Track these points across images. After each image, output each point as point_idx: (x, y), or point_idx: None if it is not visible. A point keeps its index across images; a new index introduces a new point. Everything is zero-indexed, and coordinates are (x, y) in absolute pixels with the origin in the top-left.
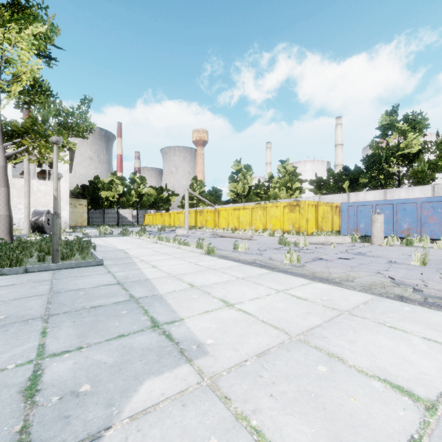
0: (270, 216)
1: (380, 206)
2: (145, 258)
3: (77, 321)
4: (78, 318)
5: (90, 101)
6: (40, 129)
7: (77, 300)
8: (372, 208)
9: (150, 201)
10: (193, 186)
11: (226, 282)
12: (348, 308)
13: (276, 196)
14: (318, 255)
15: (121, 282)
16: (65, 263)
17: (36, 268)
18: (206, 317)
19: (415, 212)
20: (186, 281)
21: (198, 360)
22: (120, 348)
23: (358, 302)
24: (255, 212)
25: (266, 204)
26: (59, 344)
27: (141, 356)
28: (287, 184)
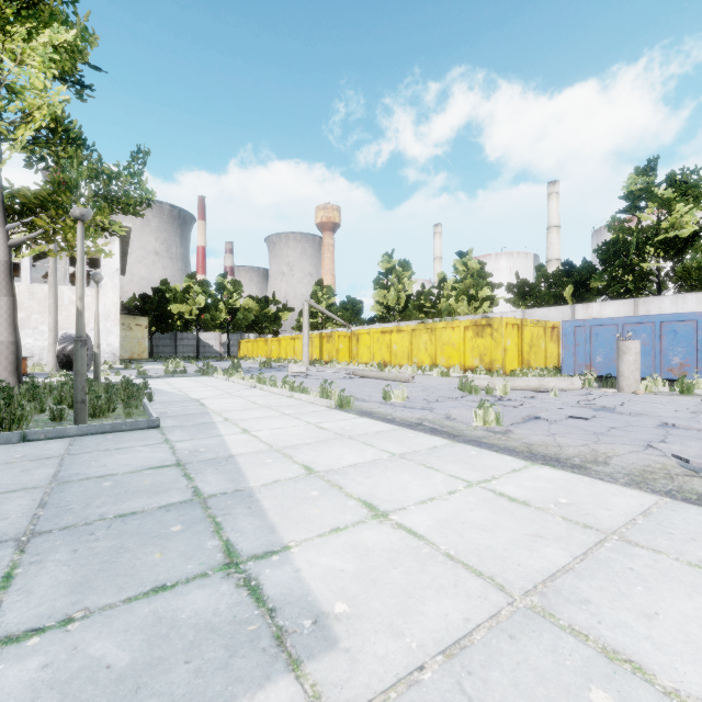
0: (442, 343)
1: (631, 326)
2: (232, 415)
3: (82, 549)
4: (85, 542)
5: (147, 154)
6: (65, 201)
7: (96, 499)
8: (617, 329)
9: (248, 319)
10: (316, 296)
11: (372, 463)
12: (615, 525)
13: (451, 311)
14: (533, 412)
15: (182, 462)
16: (92, 424)
17: (43, 433)
18: (335, 543)
19: (694, 336)
20: (299, 461)
21: (314, 662)
22: (150, 623)
23: (631, 512)
24: (417, 337)
25: (435, 323)
26: (28, 609)
27: (190, 647)
28: (469, 291)
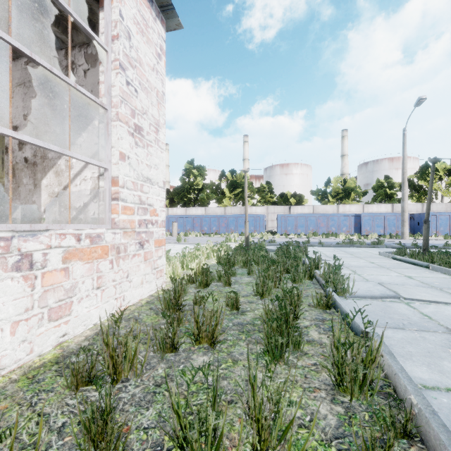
0: None
1: (179, 218)
2: None
3: None
4: None
5: None
6: None
7: None
8: (175, 219)
9: None
10: None
11: None
12: None
13: None
14: None
15: None
16: None
17: None
18: None
19: (191, 221)
20: None
21: None
22: None
23: None
24: None
25: None
26: None
27: None
28: None
